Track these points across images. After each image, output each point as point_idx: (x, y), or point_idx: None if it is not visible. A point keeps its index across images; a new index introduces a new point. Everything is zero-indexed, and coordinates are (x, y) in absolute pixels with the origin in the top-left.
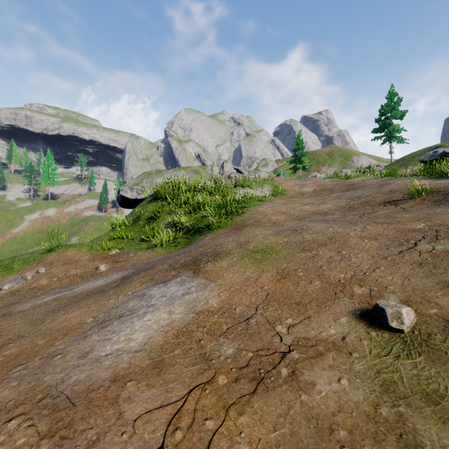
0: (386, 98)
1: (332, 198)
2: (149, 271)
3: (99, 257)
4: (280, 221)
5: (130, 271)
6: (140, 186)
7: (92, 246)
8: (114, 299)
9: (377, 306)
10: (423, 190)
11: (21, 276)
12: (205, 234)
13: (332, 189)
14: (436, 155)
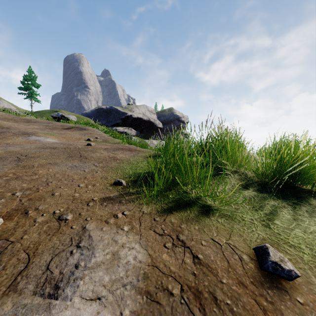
0: (28, 71)
1: (29, 124)
2: (4, 136)
3: None
4: (26, 128)
5: None
6: None
7: None
8: (18, 139)
9: (88, 138)
10: (74, 127)
11: None
12: None
13: (15, 120)
14: (59, 115)
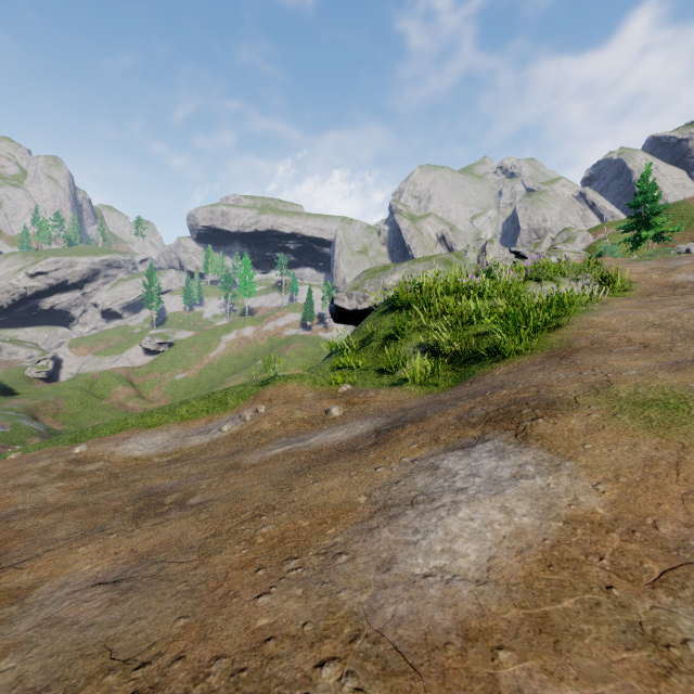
0: None
1: None
2: (422, 425)
3: (326, 395)
4: (656, 341)
5: (382, 421)
6: (361, 291)
7: (315, 379)
8: (384, 468)
9: None
10: None
11: (238, 415)
12: (491, 365)
13: None
14: None
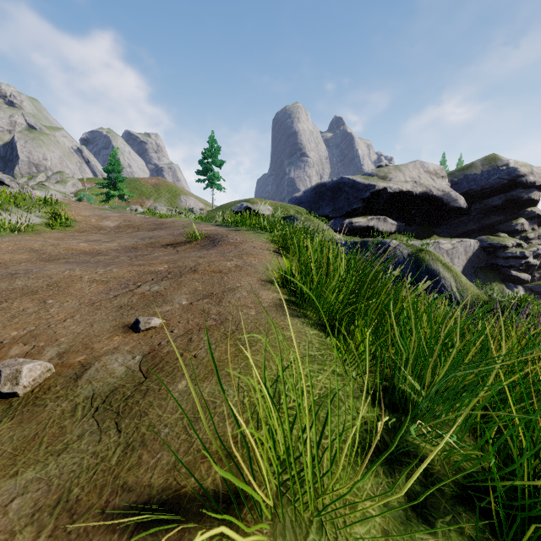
0: (208, 142)
1: (127, 237)
2: None
3: None
4: (12, 262)
5: None
6: None
7: None
8: None
9: None
10: (201, 235)
11: None
12: None
13: (140, 227)
14: (242, 208)
